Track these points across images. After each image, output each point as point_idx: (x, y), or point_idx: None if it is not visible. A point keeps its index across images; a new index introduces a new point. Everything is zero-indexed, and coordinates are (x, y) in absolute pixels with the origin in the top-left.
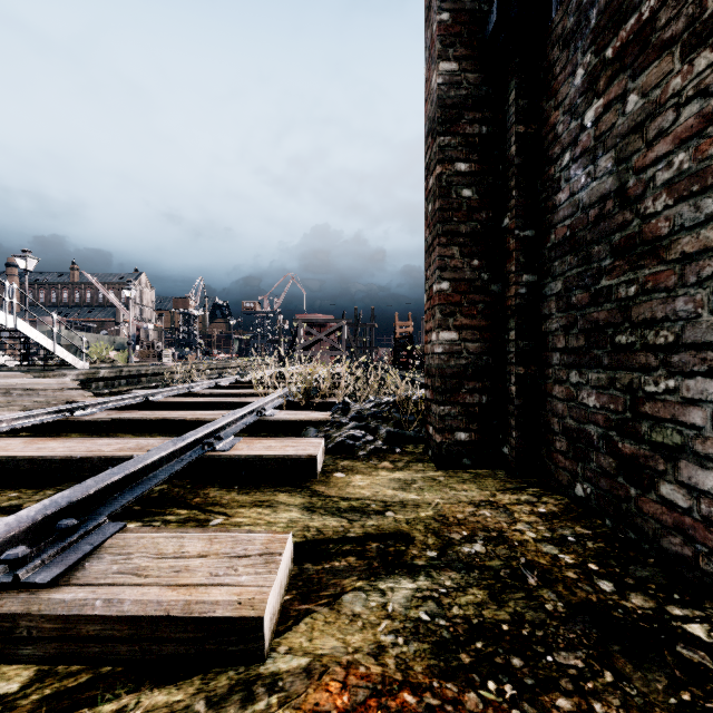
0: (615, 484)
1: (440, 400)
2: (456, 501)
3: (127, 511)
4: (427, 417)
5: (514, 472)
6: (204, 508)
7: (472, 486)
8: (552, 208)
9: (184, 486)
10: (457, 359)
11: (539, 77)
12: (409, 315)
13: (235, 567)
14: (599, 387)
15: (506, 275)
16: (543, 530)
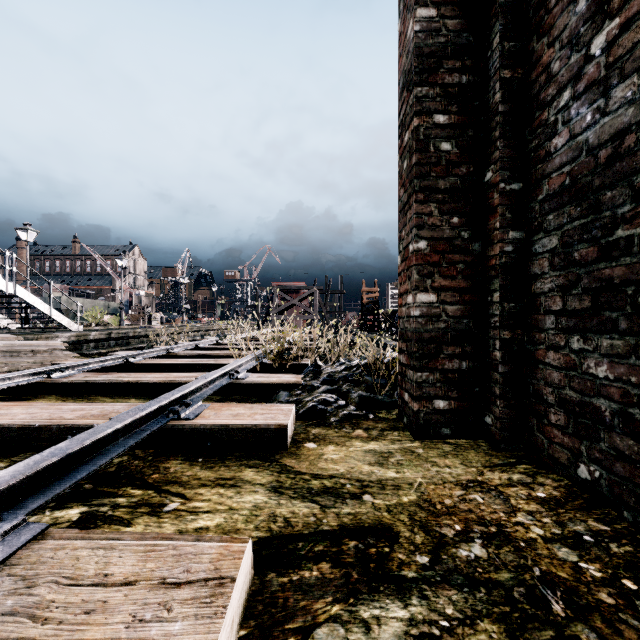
0: (638, 471)
1: (417, 366)
2: (440, 481)
3: (76, 491)
4: (401, 382)
5: (499, 445)
6: (161, 487)
7: (455, 460)
8: (544, 157)
9: (145, 458)
10: (435, 322)
11: (528, 16)
12: (375, 282)
13: (169, 604)
14: (614, 355)
15: (489, 233)
16: (549, 524)
